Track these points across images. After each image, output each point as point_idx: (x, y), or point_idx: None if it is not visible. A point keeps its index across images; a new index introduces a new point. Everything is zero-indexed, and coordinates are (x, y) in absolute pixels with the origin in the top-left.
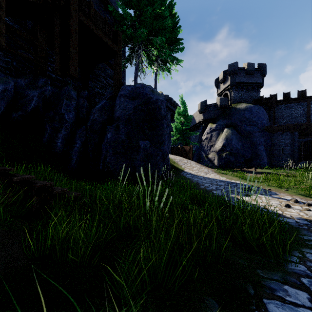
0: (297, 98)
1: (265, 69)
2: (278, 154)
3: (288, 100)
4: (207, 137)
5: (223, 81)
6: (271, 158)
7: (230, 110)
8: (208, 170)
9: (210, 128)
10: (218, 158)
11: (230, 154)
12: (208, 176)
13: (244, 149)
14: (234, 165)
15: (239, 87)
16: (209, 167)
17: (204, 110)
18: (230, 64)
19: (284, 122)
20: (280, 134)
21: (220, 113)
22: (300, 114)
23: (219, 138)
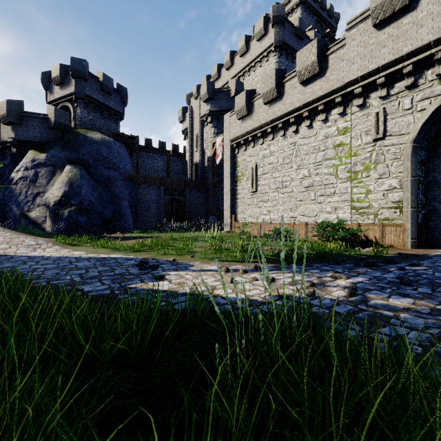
0: (158, 149)
1: (127, 97)
2: (144, 213)
3: (150, 148)
4: (26, 175)
5: (61, 82)
6: (136, 219)
7: (76, 136)
8: (38, 240)
9: (33, 160)
10: (54, 218)
11: (79, 211)
12: (42, 253)
13: (103, 204)
14: (87, 230)
15: (90, 105)
16: (36, 236)
17: (17, 121)
18: (76, 58)
19: (147, 174)
20: (147, 187)
21: (56, 136)
22: (162, 168)
23: (54, 180)
